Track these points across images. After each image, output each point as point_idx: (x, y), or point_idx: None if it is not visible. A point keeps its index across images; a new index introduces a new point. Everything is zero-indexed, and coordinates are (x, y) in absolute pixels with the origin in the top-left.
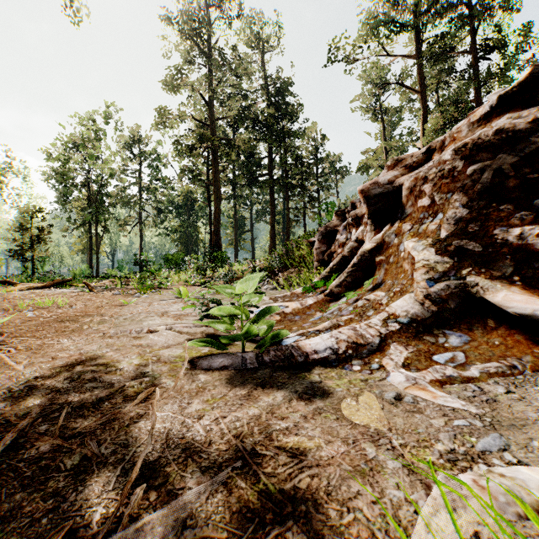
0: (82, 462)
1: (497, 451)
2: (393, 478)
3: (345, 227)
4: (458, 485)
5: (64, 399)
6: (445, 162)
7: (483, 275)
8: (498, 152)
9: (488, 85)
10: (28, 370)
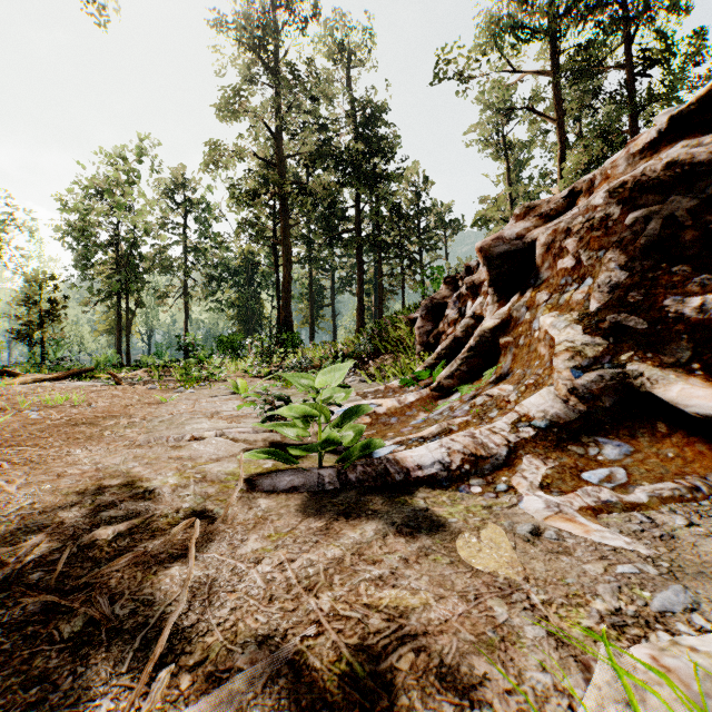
0: (87, 629)
1: (682, 612)
2: (535, 654)
3: (458, 299)
4: (630, 665)
5: (69, 534)
6: (596, 207)
7: (650, 362)
8: (670, 194)
9: (647, 111)
10: (23, 492)
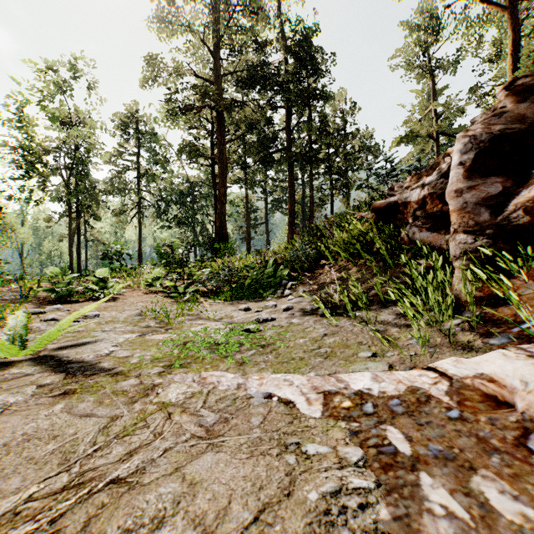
0: None
1: None
2: None
3: None
4: None
5: None
6: None
7: None
8: None
9: None
10: None
